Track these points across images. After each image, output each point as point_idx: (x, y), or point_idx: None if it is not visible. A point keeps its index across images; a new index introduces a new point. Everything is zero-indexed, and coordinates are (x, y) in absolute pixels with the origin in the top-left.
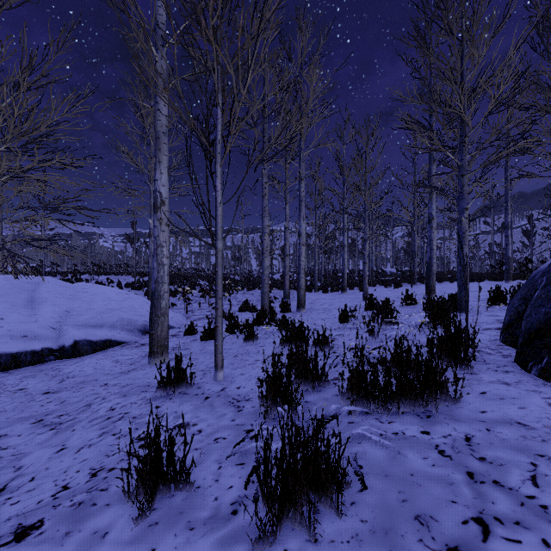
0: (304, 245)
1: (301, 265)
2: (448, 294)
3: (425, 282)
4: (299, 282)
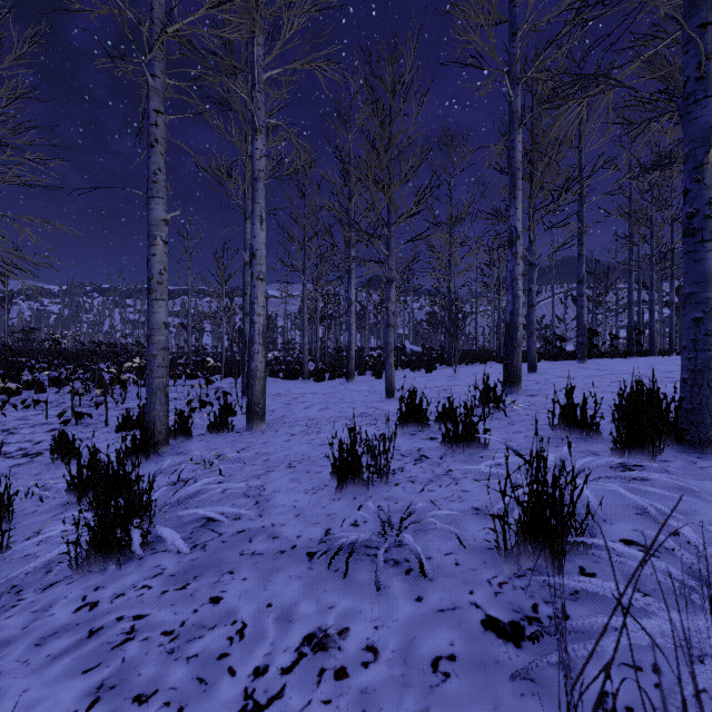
0: (262, 280)
1: (256, 324)
2: (649, 394)
3: (466, 363)
4: (250, 363)
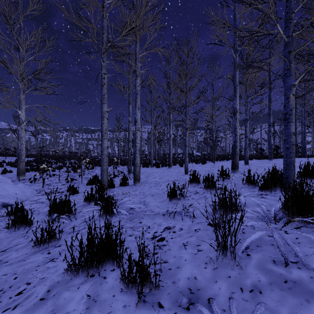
0: (139, 130)
1: (137, 146)
2: (272, 172)
3: (219, 160)
4: (135, 161)
